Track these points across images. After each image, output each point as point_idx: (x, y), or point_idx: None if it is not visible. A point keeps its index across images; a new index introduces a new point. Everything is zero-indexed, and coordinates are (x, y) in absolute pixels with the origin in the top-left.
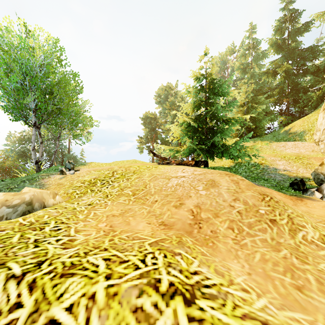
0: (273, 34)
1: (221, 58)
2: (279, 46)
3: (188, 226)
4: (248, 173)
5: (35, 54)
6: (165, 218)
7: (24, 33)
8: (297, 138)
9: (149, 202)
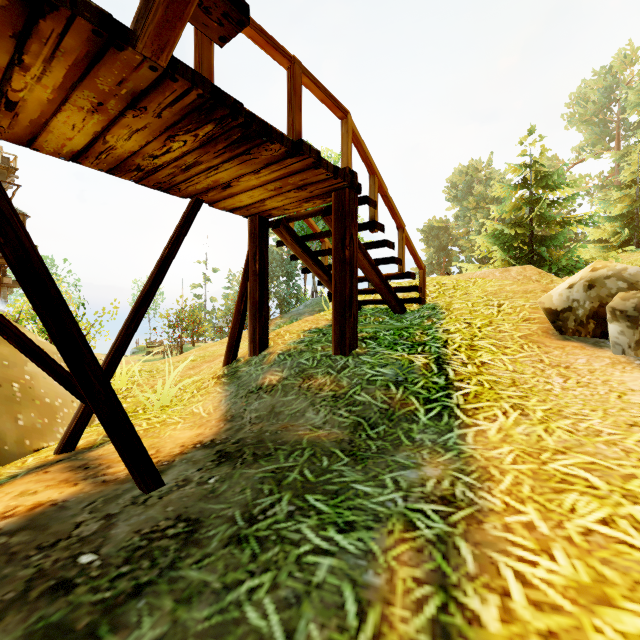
0: None
1: (598, 82)
2: None
3: None
4: None
5: None
6: None
7: None
8: None
9: None
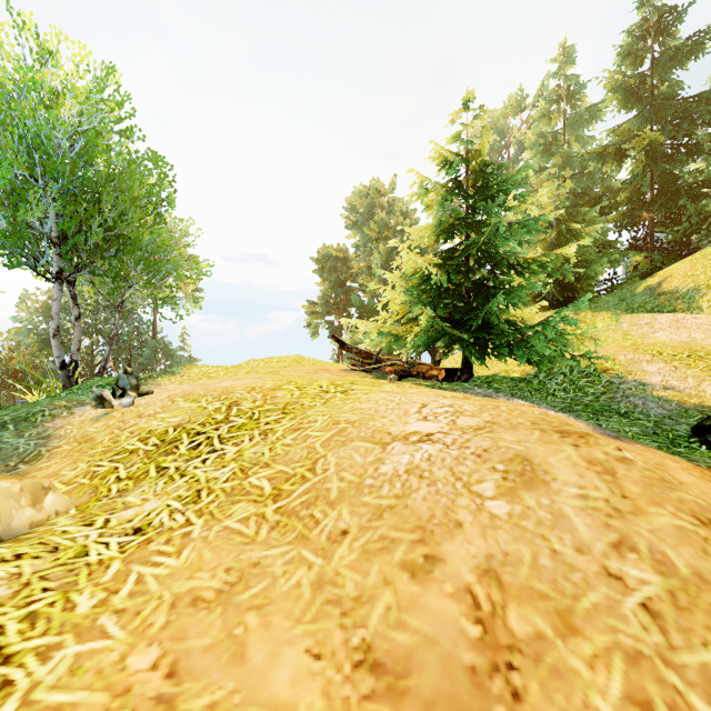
0: (618, 65)
1: (492, 124)
2: (630, 93)
3: (468, 686)
4: (571, 393)
5: (55, 107)
6: (375, 624)
7: (32, 58)
8: (681, 306)
9: (320, 536)
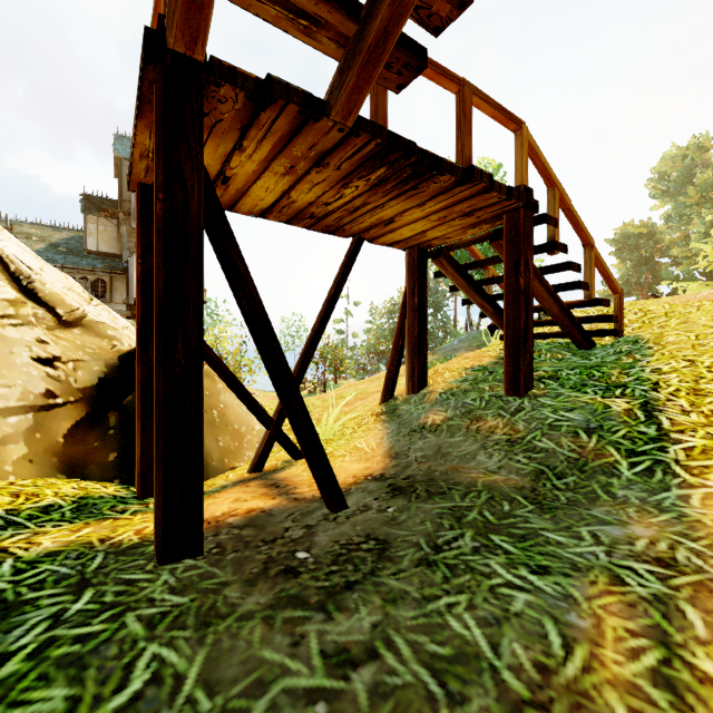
0: None
1: None
2: None
3: None
4: None
5: None
6: None
7: None
8: None
9: None
